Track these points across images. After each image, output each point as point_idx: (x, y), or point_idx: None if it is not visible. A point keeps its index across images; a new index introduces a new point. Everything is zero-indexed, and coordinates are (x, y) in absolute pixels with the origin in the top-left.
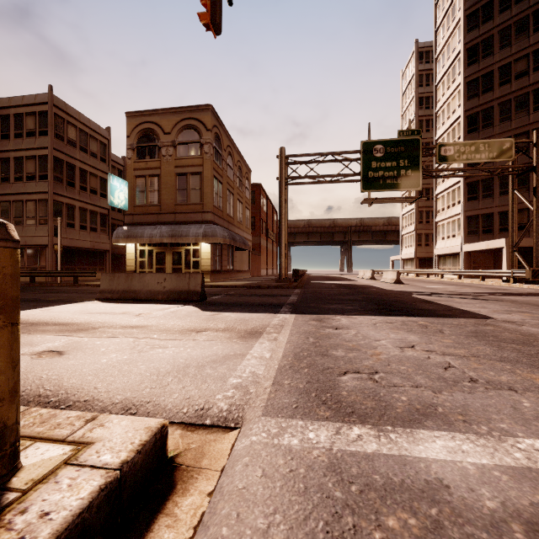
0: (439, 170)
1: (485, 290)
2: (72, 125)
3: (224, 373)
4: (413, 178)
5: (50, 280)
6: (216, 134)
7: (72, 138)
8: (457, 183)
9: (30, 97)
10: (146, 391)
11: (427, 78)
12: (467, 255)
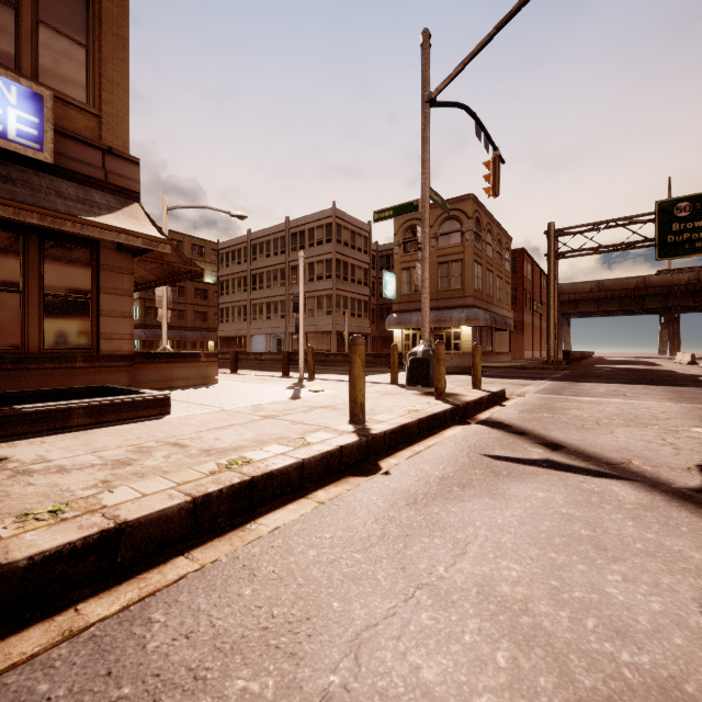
0: None
1: None
2: (346, 228)
3: (515, 390)
4: None
5: None
6: (476, 218)
7: (346, 240)
8: None
9: (319, 213)
10: None
11: None
12: None
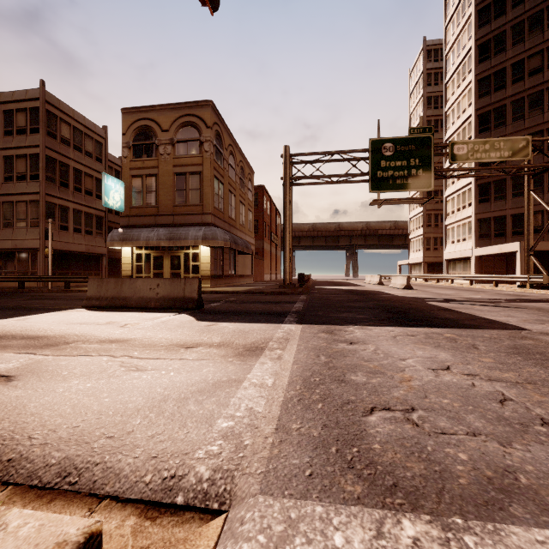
0: (451, 170)
1: (503, 297)
2: (66, 122)
3: (211, 411)
4: (424, 178)
5: (41, 285)
6: (217, 132)
7: (66, 136)
8: (468, 184)
9: (21, 92)
10: (98, 443)
11: (436, 77)
12: (479, 259)
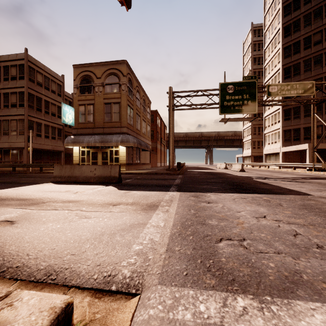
0: (268, 101)
1: (298, 176)
2: (40, 73)
3: (129, 240)
4: (251, 106)
5: (25, 169)
6: (129, 78)
7: (40, 81)
8: (278, 109)
9: (13, 55)
10: (66, 257)
11: (258, 46)
12: (284, 154)
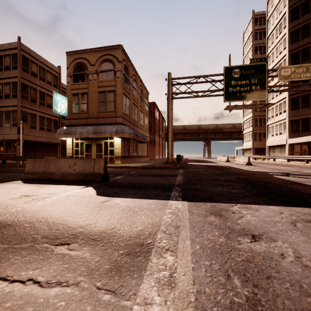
0: (279, 86)
1: None
2: (34, 63)
3: None
4: (261, 92)
5: (18, 162)
6: (125, 65)
7: (34, 71)
8: (283, 99)
9: (7, 44)
10: None
11: (260, 34)
12: (291, 146)
